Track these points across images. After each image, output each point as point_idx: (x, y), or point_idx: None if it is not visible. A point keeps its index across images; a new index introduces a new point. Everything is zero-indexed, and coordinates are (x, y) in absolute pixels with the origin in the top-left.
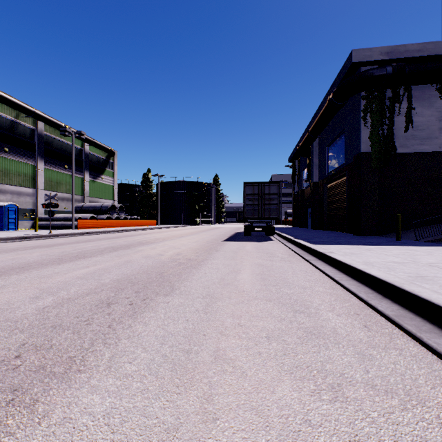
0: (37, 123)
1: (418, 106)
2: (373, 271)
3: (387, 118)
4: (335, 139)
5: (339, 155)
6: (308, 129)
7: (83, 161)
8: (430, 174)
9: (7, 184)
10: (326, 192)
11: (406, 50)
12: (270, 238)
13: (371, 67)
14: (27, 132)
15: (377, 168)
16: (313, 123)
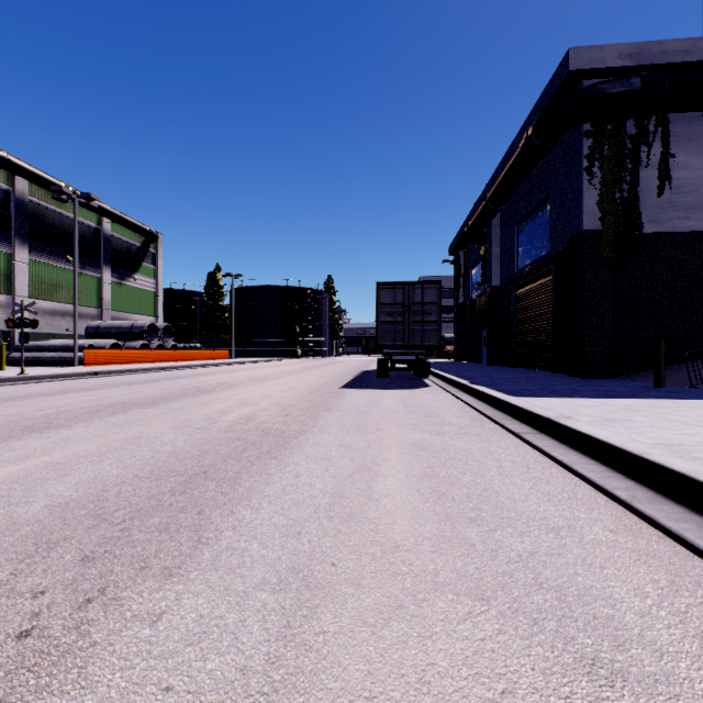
0: (15, 181)
1: (681, 151)
2: None
3: (628, 171)
4: (532, 211)
5: (539, 239)
6: (484, 197)
7: (102, 249)
8: (701, 270)
9: None
10: (514, 303)
11: (663, 51)
12: (423, 382)
13: (602, 80)
14: None
15: (612, 259)
16: (495, 184)
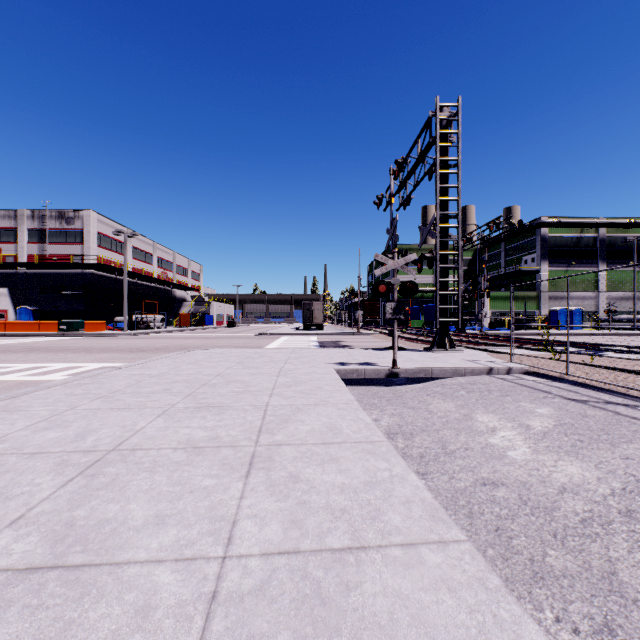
0: (598, 230)
1: None
2: None
3: None
4: None
5: None
6: None
7: None
8: None
9: (573, 291)
10: None
11: None
12: None
13: None
14: (589, 241)
15: None
16: None
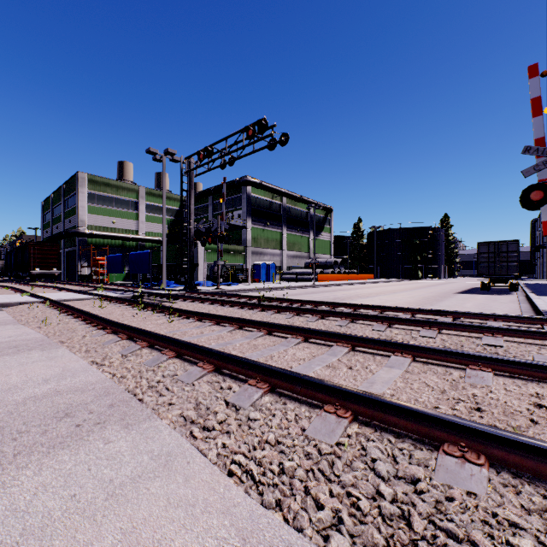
0: (282, 199)
1: None
2: (538, 303)
3: None
4: None
5: None
6: None
7: (309, 222)
8: None
9: (268, 248)
10: None
11: None
12: (509, 293)
13: None
14: (277, 207)
15: None
16: None
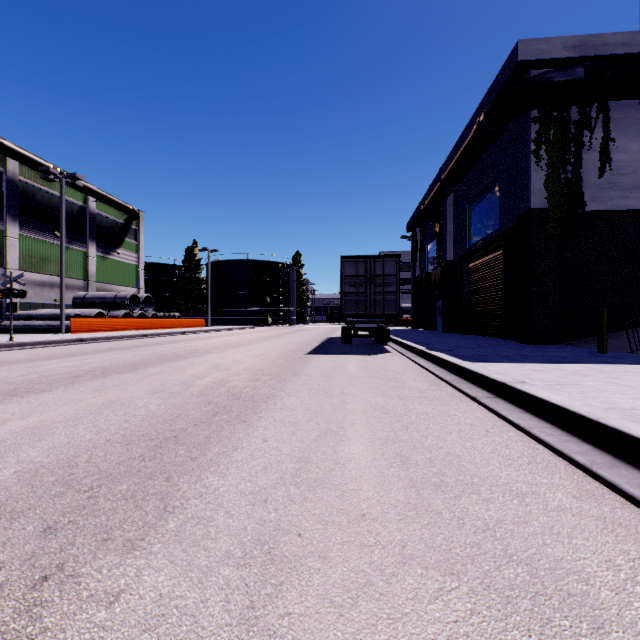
0: (6, 162)
1: (620, 135)
2: None
3: (572, 153)
4: (483, 191)
5: (489, 217)
6: (438, 178)
7: (87, 225)
8: (638, 245)
9: None
10: (466, 275)
11: (604, 43)
12: (384, 348)
13: (548, 70)
14: None
15: (557, 235)
16: (449, 166)
